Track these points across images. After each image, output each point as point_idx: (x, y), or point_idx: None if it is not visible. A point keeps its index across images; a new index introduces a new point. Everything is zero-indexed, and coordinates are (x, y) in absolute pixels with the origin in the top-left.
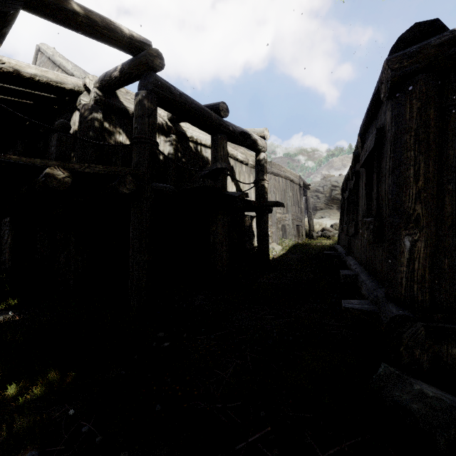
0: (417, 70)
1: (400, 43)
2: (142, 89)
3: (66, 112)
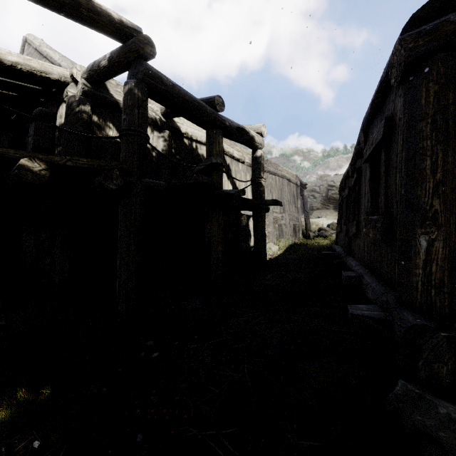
0: (434, 49)
1: (413, 22)
2: (131, 78)
3: (53, 105)
